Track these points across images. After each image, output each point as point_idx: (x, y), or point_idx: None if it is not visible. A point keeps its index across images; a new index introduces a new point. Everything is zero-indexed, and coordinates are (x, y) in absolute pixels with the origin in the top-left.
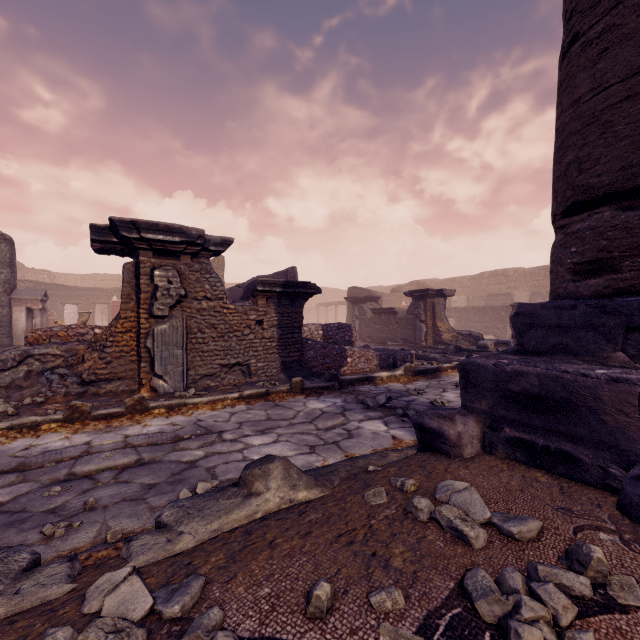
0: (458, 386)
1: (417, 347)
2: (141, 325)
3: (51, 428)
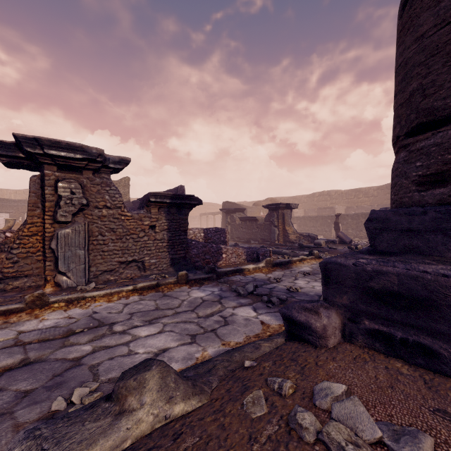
0: (305, 274)
1: (272, 245)
2: (46, 229)
3: None
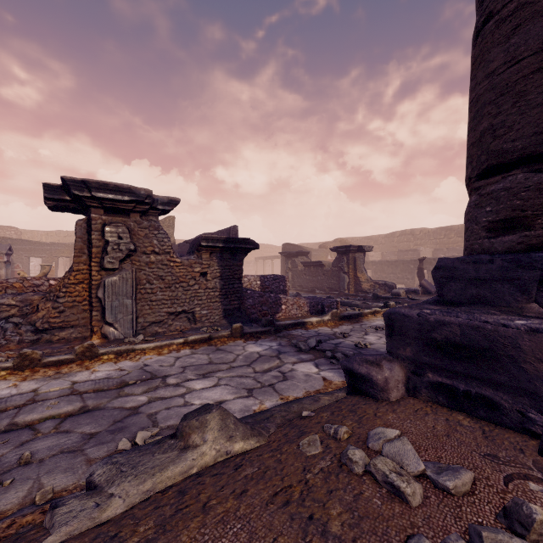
0: (378, 329)
1: (341, 295)
2: (92, 277)
3: (0, 376)
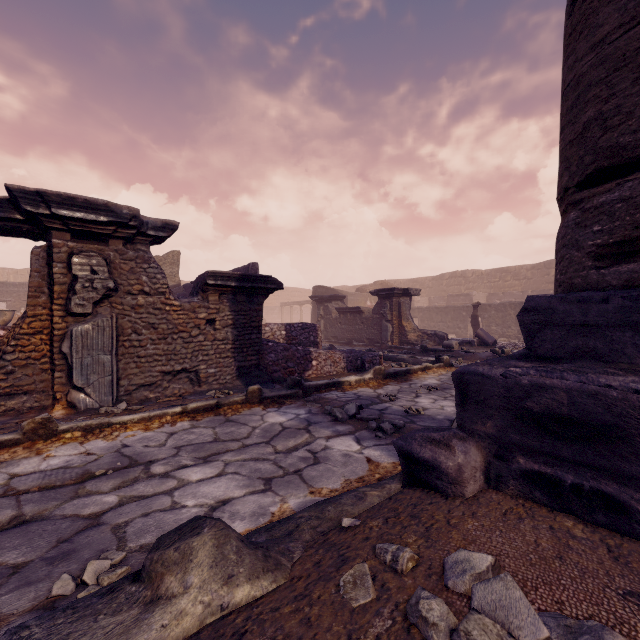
0: (431, 390)
1: (383, 347)
2: (54, 325)
3: None
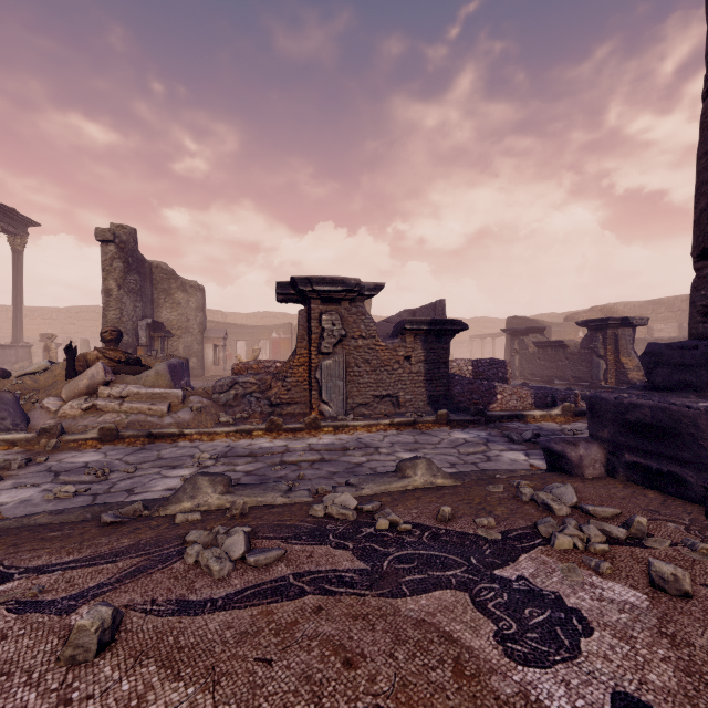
0: None
1: (593, 387)
2: (312, 360)
3: (259, 434)
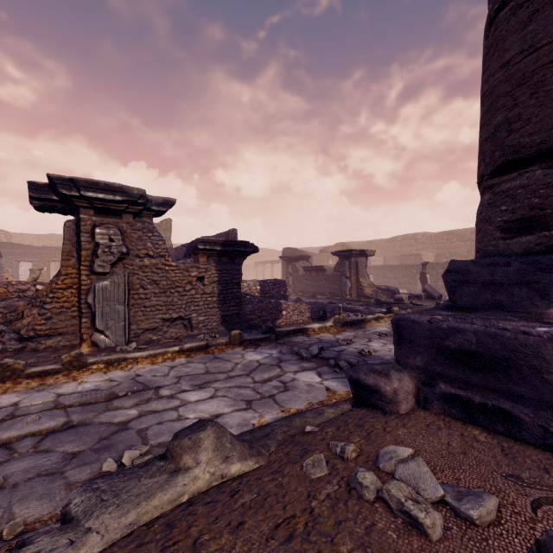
0: (381, 336)
1: (343, 300)
2: (82, 281)
3: None
